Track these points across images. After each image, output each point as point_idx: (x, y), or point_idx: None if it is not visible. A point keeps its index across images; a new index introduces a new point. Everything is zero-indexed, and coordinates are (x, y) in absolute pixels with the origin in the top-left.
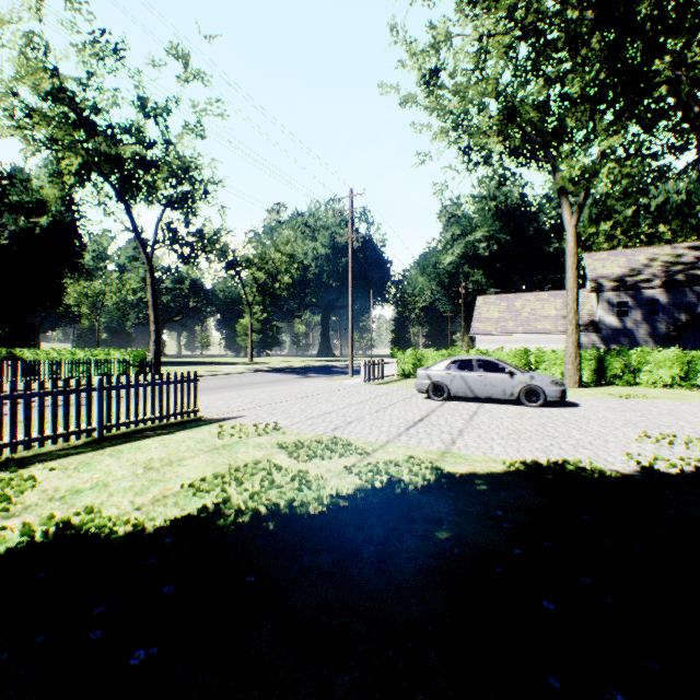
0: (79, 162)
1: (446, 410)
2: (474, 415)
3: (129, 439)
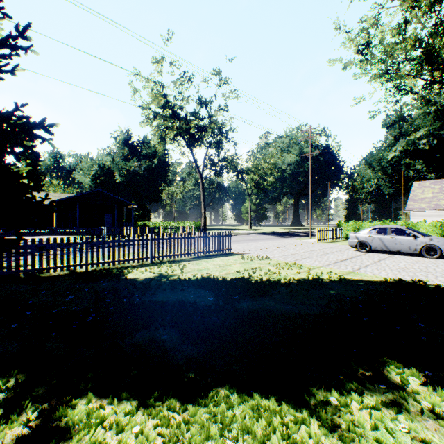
0: (173, 134)
1: (365, 257)
2: (382, 259)
3: (208, 257)
